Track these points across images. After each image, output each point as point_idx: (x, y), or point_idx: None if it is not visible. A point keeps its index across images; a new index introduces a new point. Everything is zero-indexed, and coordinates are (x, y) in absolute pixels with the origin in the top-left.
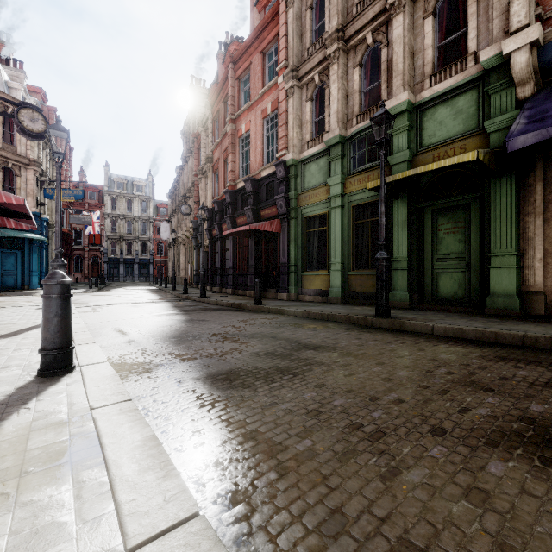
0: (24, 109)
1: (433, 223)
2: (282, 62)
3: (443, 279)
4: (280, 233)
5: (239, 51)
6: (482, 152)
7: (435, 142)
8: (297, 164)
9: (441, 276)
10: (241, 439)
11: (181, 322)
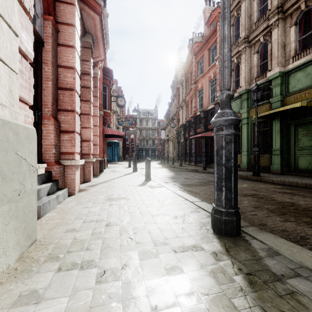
0: (119, 98)
1: (295, 131)
2: (217, 55)
3: (301, 159)
4: None
5: (197, 49)
6: (305, 101)
7: (296, 90)
8: None
9: (299, 158)
10: (186, 191)
11: (173, 174)
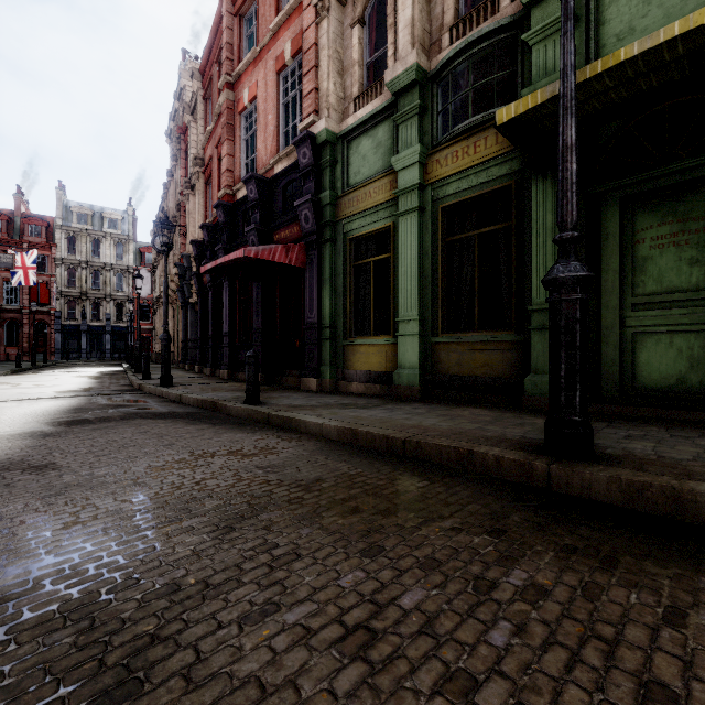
0: None
1: (623, 228)
2: None
3: (649, 347)
4: (306, 269)
5: None
6: None
7: None
8: (336, 142)
9: (643, 342)
10: None
11: None
